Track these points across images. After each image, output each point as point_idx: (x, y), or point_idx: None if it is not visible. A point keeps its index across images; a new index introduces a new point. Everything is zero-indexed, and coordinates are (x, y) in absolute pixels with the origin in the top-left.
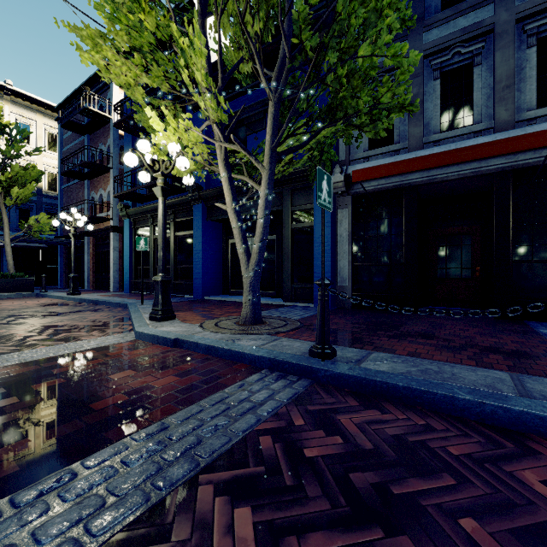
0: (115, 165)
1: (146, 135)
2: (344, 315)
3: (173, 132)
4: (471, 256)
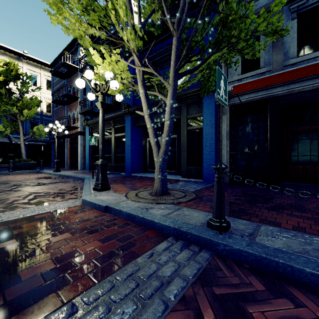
0: (81, 95)
1: None
2: (225, 188)
3: (107, 64)
4: (318, 147)
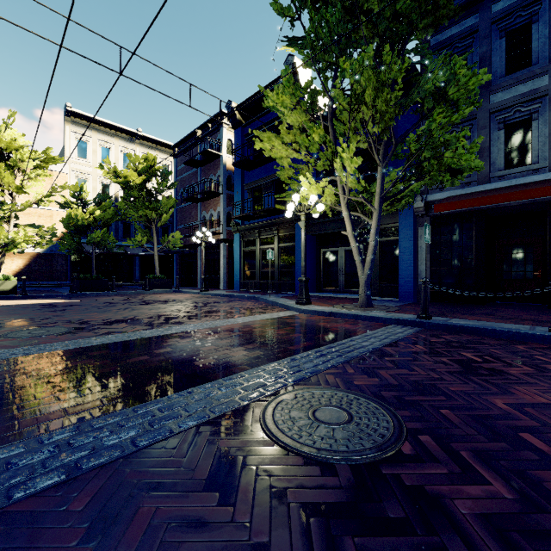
0: (224, 191)
1: (253, 169)
2: None
3: (314, 189)
4: (533, 262)
